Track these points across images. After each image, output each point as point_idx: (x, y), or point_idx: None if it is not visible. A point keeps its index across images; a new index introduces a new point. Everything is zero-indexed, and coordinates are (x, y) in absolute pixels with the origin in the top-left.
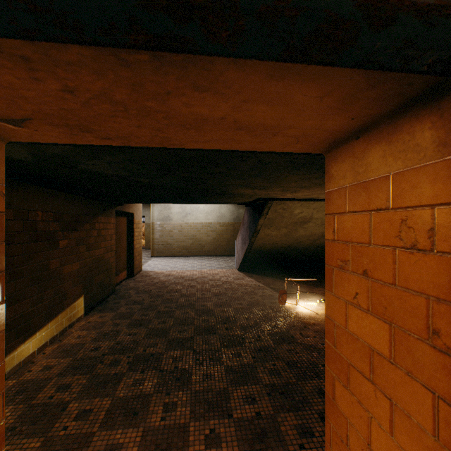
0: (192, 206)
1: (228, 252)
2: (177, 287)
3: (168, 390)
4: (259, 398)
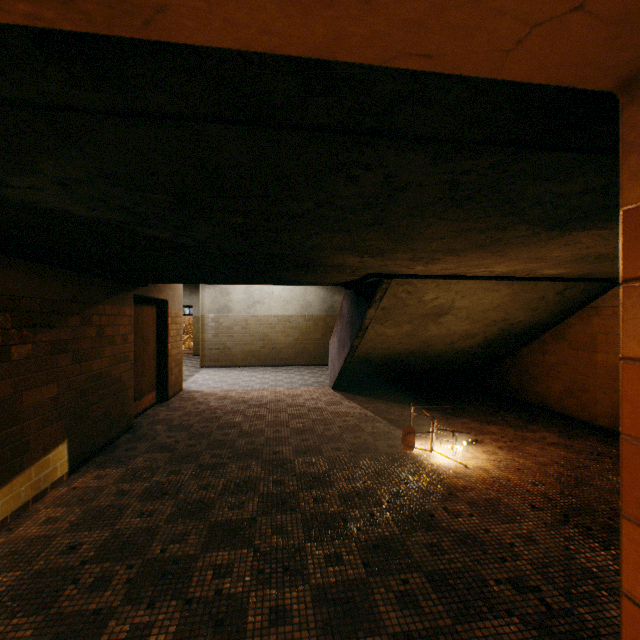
0: (263, 291)
1: (317, 360)
2: (236, 418)
3: None
4: None
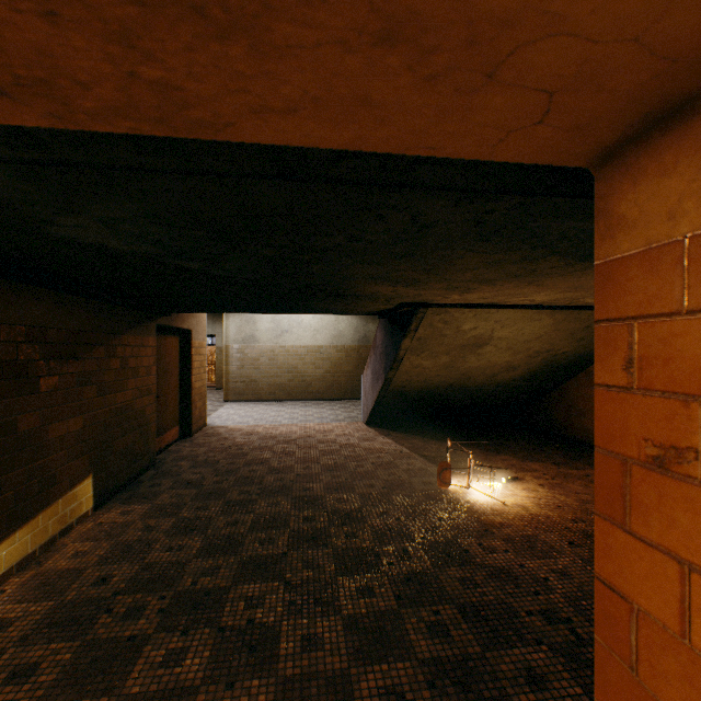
0: (291, 320)
1: (350, 394)
2: (264, 454)
3: (232, 675)
4: (412, 694)
